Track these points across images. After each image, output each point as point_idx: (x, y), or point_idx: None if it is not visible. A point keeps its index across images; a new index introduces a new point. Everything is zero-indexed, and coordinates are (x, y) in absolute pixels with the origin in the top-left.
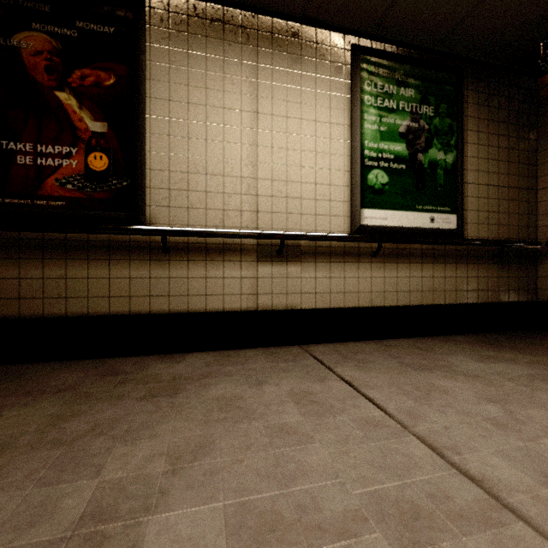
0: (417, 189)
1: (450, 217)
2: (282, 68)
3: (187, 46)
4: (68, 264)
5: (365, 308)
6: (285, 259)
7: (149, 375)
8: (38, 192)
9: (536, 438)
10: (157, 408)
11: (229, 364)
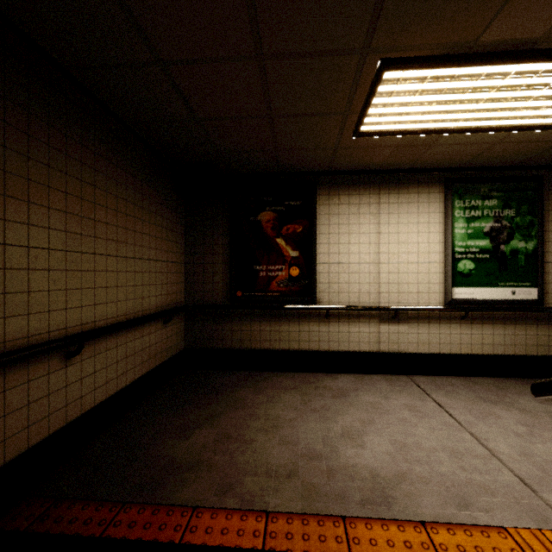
0: (499, 271)
1: (531, 290)
2: (395, 203)
3: (338, 202)
4: (280, 324)
5: (455, 355)
6: (397, 321)
7: (326, 386)
8: (268, 289)
9: (534, 443)
10: (341, 403)
11: (365, 384)
